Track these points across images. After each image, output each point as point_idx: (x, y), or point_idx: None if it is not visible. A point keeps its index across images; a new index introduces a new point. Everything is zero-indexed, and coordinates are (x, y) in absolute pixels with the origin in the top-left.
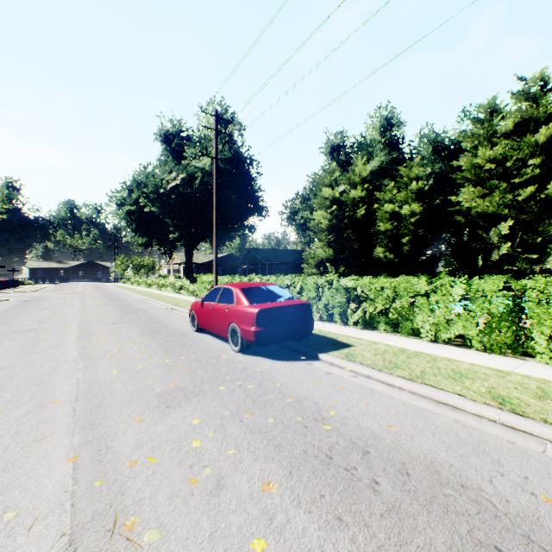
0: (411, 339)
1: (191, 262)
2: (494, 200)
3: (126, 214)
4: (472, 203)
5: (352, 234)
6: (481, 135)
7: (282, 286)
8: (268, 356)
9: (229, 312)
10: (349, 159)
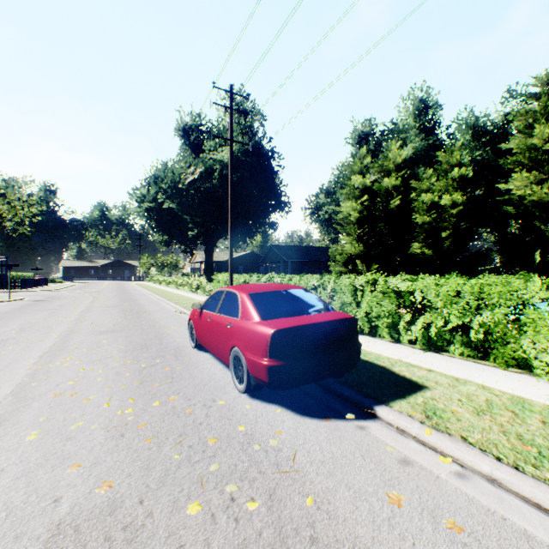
0: (514, 374)
1: (210, 260)
2: None
3: (145, 211)
4: (526, 190)
5: (384, 227)
6: (538, 112)
7: (307, 288)
8: (290, 404)
9: (231, 330)
10: (379, 148)
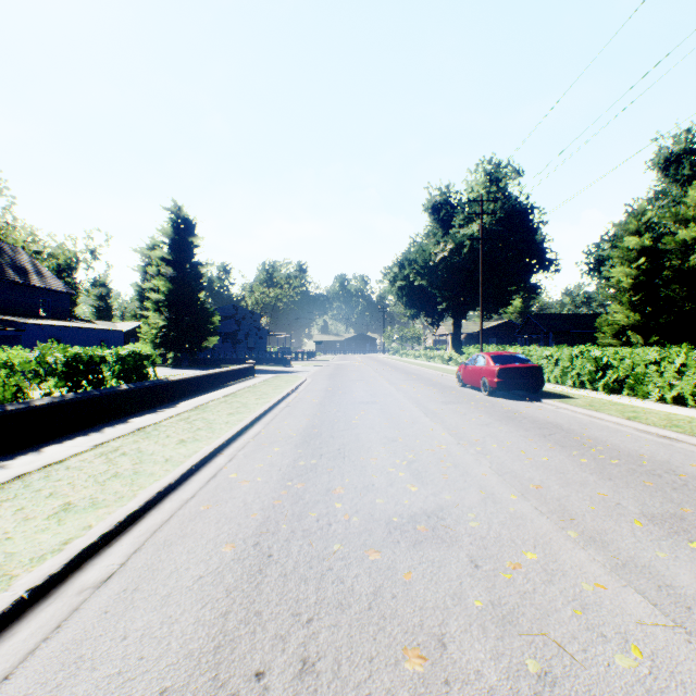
0: (643, 401)
1: (458, 333)
2: None
3: (397, 289)
4: None
5: (680, 289)
6: None
7: (541, 357)
8: (506, 399)
9: (481, 371)
10: None
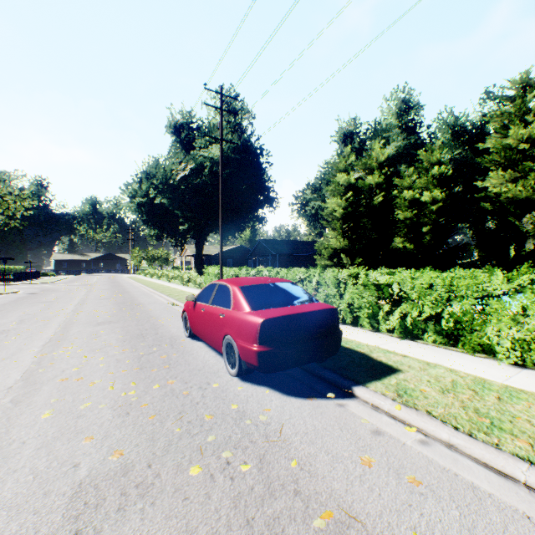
0: (480, 358)
1: (201, 254)
2: (528, 184)
3: (137, 206)
4: (501, 187)
5: (368, 223)
6: (512, 113)
7: (294, 281)
8: (277, 386)
9: (224, 320)
10: (363, 146)
